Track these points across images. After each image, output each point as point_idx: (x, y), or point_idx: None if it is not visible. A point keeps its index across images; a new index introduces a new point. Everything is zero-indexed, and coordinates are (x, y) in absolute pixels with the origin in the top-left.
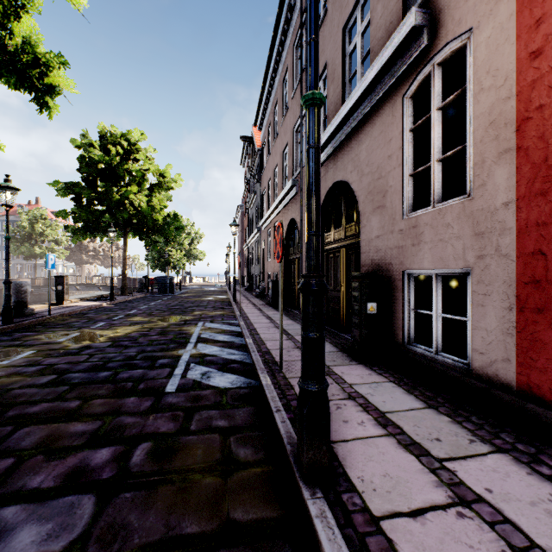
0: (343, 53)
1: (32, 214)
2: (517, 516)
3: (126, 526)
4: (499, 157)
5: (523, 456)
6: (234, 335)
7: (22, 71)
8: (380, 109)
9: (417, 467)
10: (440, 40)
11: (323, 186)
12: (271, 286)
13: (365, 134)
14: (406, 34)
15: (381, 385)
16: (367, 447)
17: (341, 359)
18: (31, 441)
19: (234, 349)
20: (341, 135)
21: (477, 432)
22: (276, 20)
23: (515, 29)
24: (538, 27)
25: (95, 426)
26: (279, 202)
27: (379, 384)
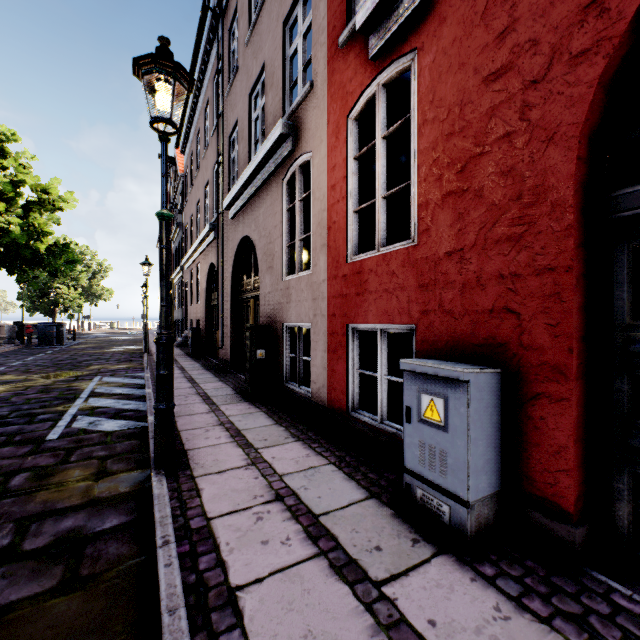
0: (250, 117)
1: None
2: (279, 464)
3: (9, 513)
4: (322, 248)
5: (311, 441)
6: (136, 387)
7: None
8: (271, 184)
9: (239, 454)
10: (299, 150)
11: (236, 237)
12: (191, 335)
13: (262, 200)
14: (278, 137)
15: (252, 414)
16: (213, 449)
17: (233, 399)
18: None
19: (131, 400)
20: (246, 195)
21: (295, 433)
22: (195, 47)
23: (327, 166)
24: (334, 171)
25: None
26: (200, 243)
27: (251, 414)
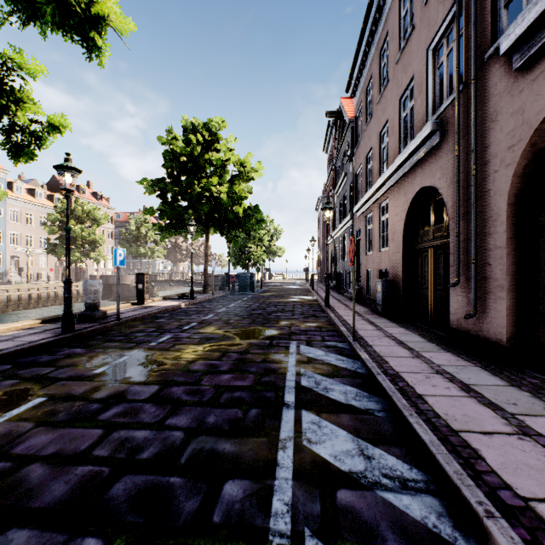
0: None
1: (138, 219)
2: None
3: None
4: None
5: None
6: (360, 385)
7: None
8: None
9: None
10: None
11: (543, 93)
12: (380, 288)
13: None
14: None
15: None
16: None
17: None
18: None
19: (390, 452)
20: None
21: None
22: None
23: None
24: None
25: None
26: (396, 169)
27: None
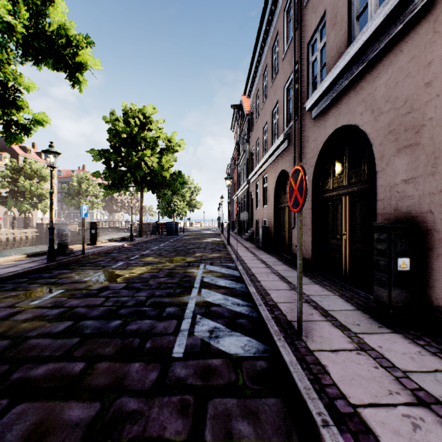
0: None
1: (80, 176)
2: None
3: None
4: None
5: None
6: (234, 280)
7: (58, 52)
8: (411, 32)
9: None
10: None
11: (321, 135)
12: (261, 232)
13: (383, 67)
14: None
15: None
16: None
17: (365, 322)
18: (18, 432)
19: (237, 298)
20: (347, 77)
21: None
22: None
23: None
24: None
25: (92, 412)
26: (269, 156)
27: None
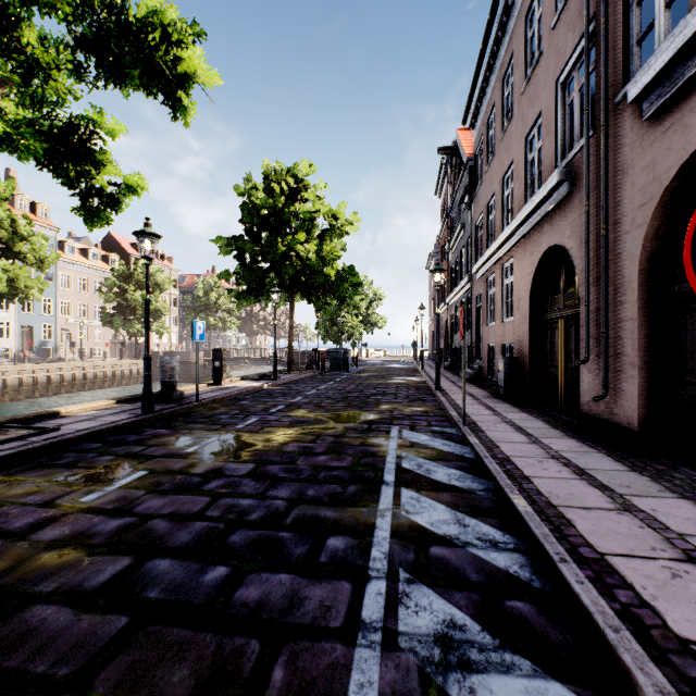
0: None
1: (207, 283)
2: None
3: None
4: None
5: None
6: (465, 468)
7: (150, 59)
8: None
9: None
10: None
11: (673, 148)
12: (502, 367)
13: None
14: None
15: None
16: None
17: None
18: None
19: (486, 522)
20: None
21: None
22: None
23: None
24: None
25: None
26: (520, 223)
27: None
